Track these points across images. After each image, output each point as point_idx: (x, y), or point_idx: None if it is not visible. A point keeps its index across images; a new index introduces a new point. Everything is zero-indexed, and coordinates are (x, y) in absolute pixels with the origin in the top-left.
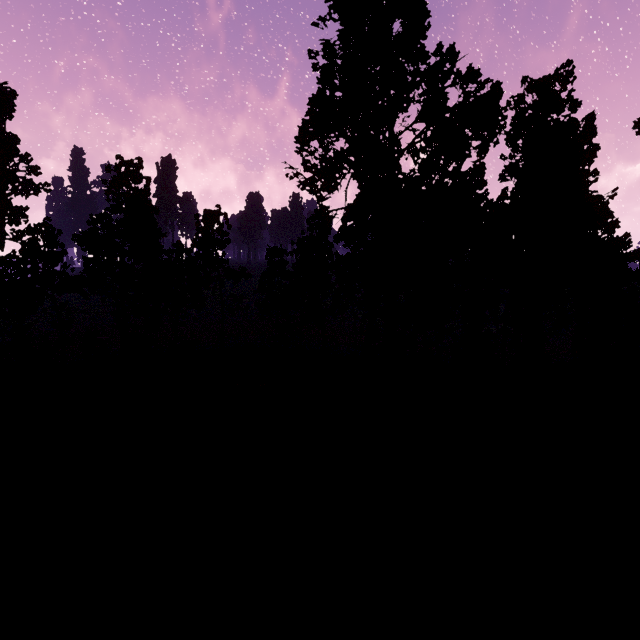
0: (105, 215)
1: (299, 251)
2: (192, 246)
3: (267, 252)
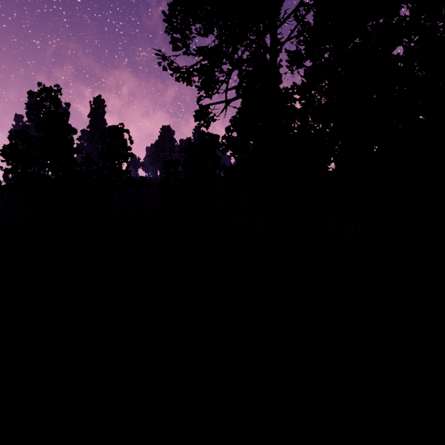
0: (22, 131)
1: (186, 159)
2: (99, 158)
3: (164, 164)
